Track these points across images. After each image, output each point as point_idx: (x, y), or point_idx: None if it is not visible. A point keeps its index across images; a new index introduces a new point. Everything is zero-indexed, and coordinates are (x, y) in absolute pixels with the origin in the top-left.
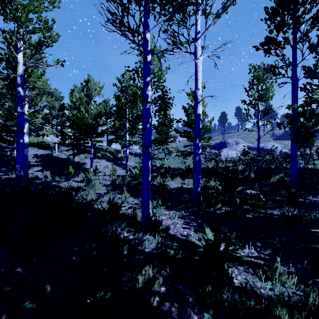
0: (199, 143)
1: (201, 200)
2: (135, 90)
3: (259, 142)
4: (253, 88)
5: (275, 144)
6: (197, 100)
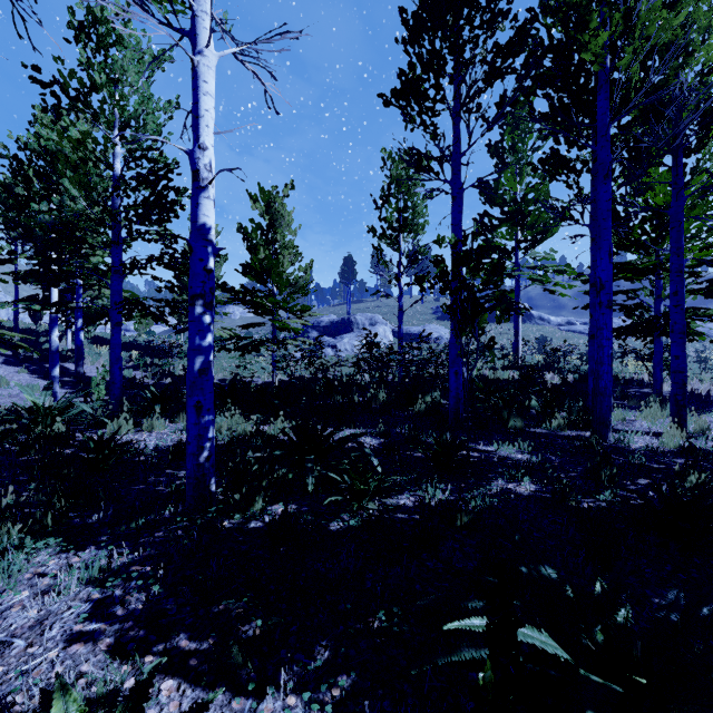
0: (205, 316)
1: (212, 491)
2: (60, 145)
3: (401, 323)
4: (389, 203)
5: (440, 328)
6: (197, 182)
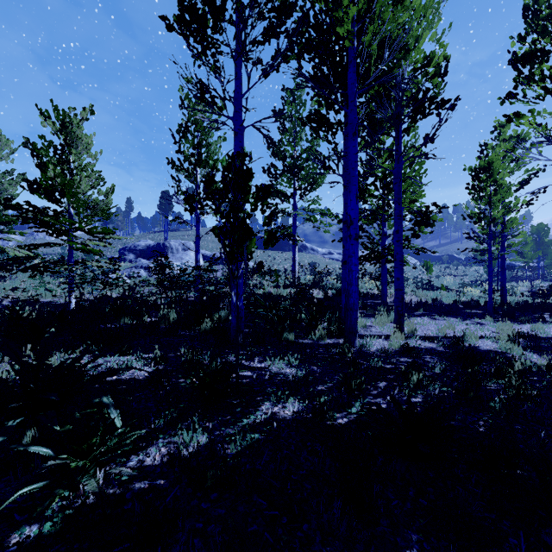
0: None
1: None
2: None
3: (198, 247)
4: (186, 138)
5: None
6: None
